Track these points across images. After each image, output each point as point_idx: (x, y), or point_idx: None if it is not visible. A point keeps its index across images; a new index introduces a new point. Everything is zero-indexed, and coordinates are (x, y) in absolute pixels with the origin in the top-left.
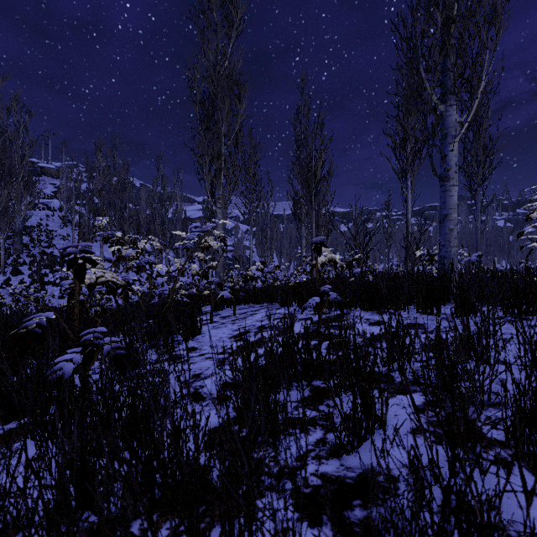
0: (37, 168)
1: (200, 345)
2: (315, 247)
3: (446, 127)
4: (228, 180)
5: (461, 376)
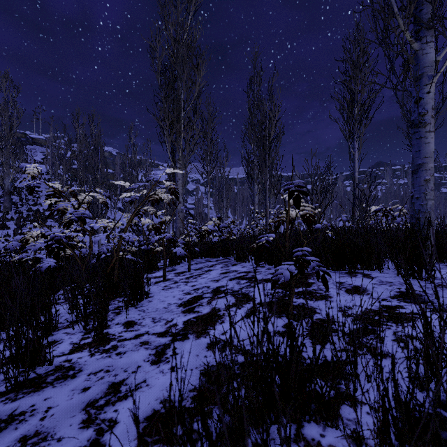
0: (29, 138)
1: (141, 316)
2: (291, 194)
3: (421, 67)
4: (187, 142)
5: None
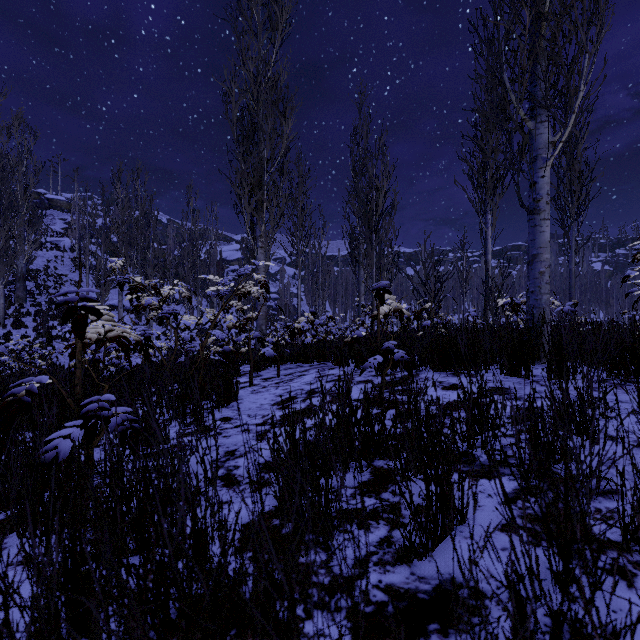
0: (44, 200)
1: (235, 414)
2: (377, 294)
3: (536, 149)
4: (272, 214)
5: (560, 455)
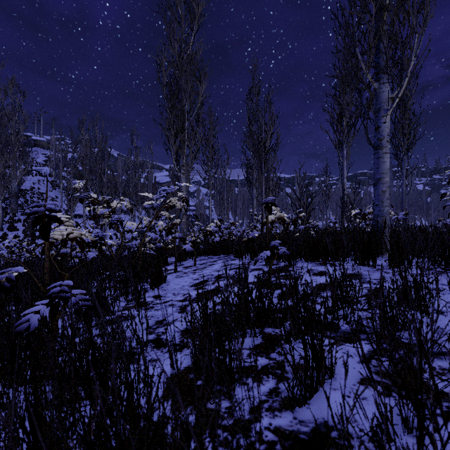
0: (31, 140)
1: (164, 292)
2: (266, 207)
3: (380, 102)
4: (191, 150)
5: (402, 325)
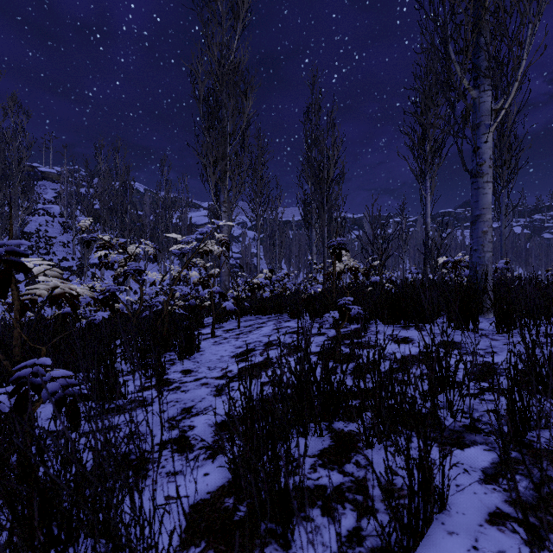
0: (37, 172)
1: (196, 366)
2: (334, 251)
3: (479, 116)
4: (234, 182)
5: (535, 421)
